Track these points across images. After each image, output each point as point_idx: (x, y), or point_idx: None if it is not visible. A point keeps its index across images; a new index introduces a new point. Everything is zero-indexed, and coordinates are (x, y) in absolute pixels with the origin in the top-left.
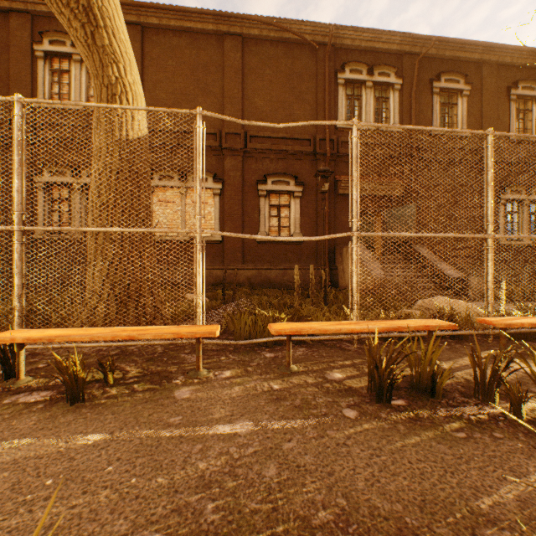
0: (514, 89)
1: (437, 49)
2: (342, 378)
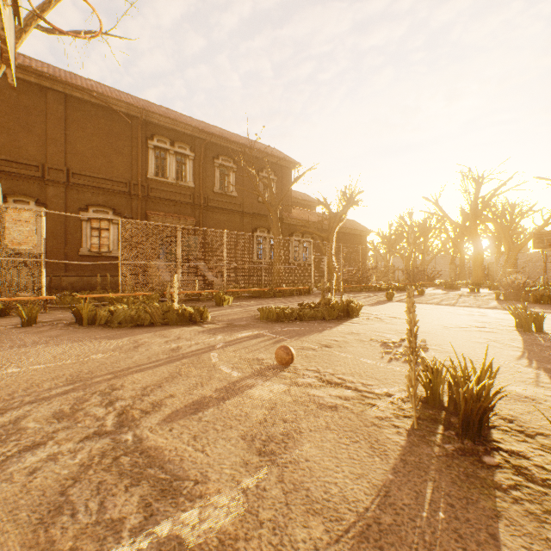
0: (261, 172)
1: (217, 140)
2: None
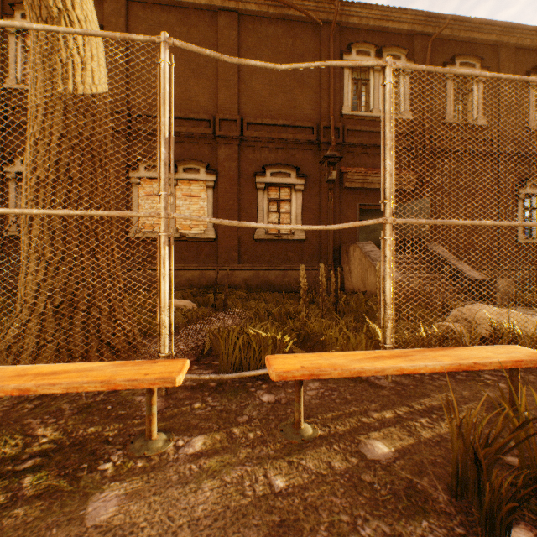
0: (534, 74)
1: (451, 30)
2: (391, 457)
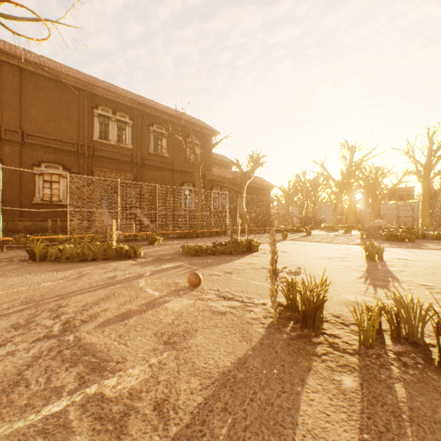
0: (188, 138)
1: (151, 111)
2: None
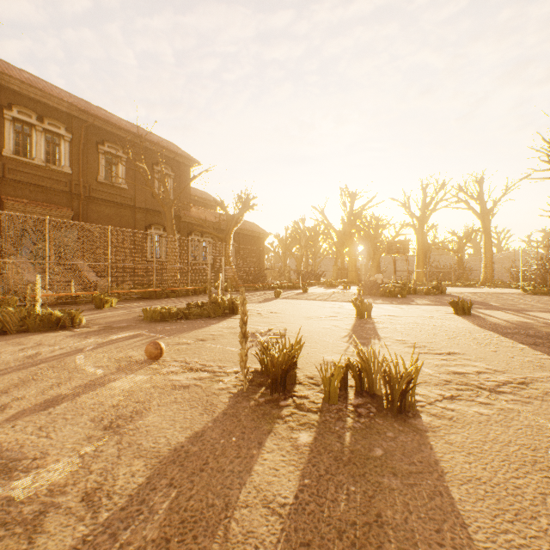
0: (157, 166)
1: (102, 124)
2: None
